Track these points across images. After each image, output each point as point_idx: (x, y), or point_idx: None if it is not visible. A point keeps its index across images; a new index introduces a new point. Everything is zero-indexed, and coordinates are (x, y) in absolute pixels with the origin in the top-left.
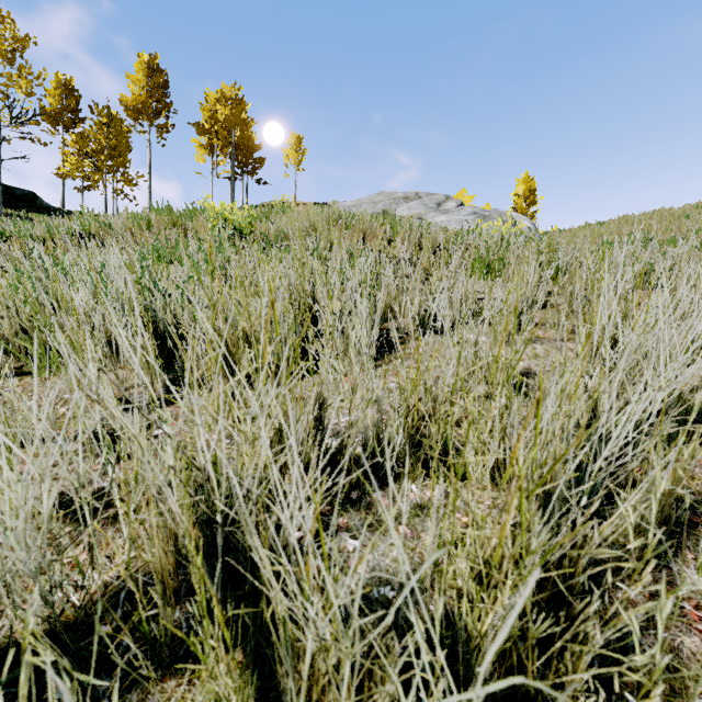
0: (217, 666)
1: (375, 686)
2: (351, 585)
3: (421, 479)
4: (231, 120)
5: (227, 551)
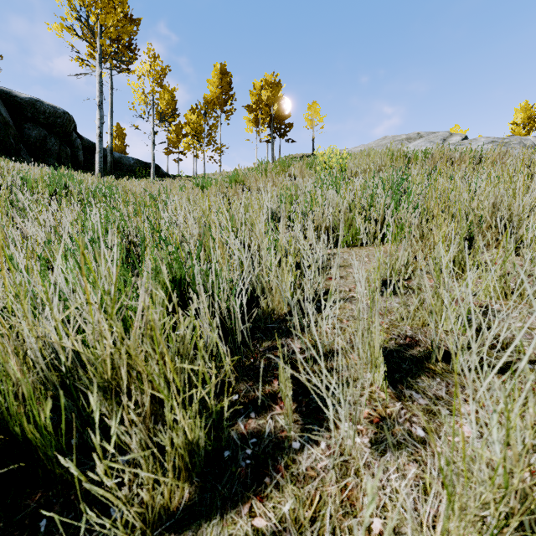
0: None
1: None
2: None
3: None
4: (272, 99)
5: None
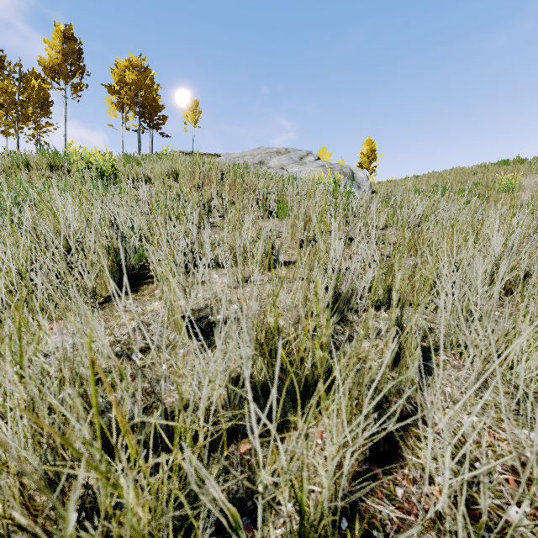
0: None
1: None
2: None
3: None
4: (137, 83)
5: None
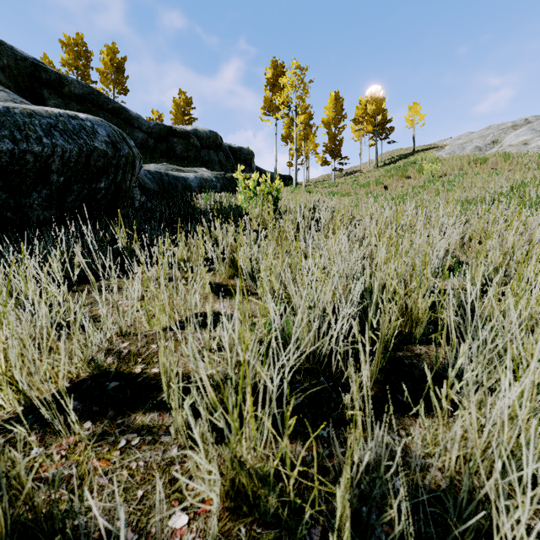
0: None
1: None
2: None
3: None
4: (376, 111)
5: None
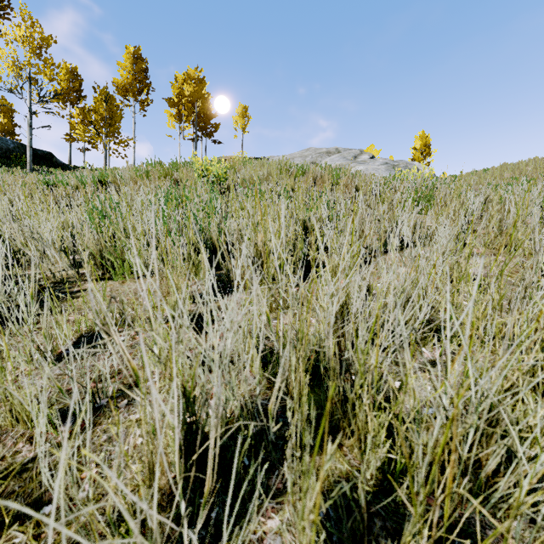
0: (341, 449)
1: (481, 447)
2: (407, 407)
3: (431, 344)
4: (195, 95)
5: (311, 387)
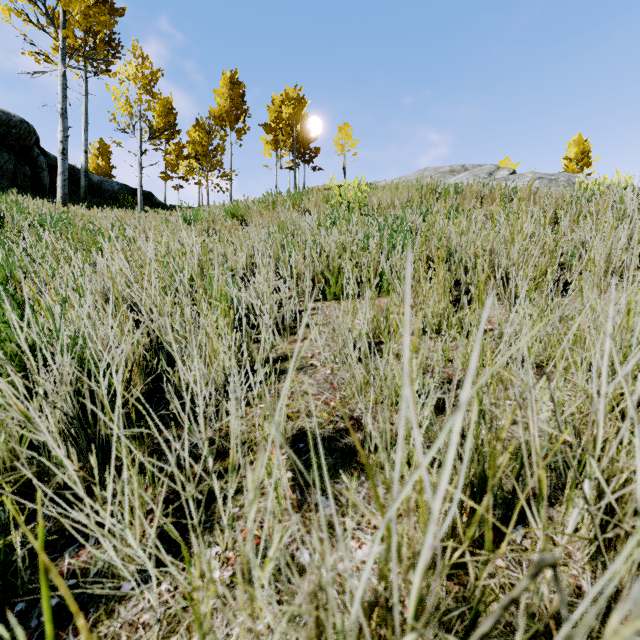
0: None
1: None
2: None
3: None
4: (294, 117)
5: None
